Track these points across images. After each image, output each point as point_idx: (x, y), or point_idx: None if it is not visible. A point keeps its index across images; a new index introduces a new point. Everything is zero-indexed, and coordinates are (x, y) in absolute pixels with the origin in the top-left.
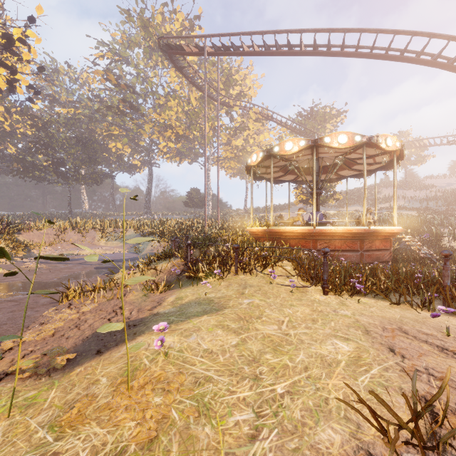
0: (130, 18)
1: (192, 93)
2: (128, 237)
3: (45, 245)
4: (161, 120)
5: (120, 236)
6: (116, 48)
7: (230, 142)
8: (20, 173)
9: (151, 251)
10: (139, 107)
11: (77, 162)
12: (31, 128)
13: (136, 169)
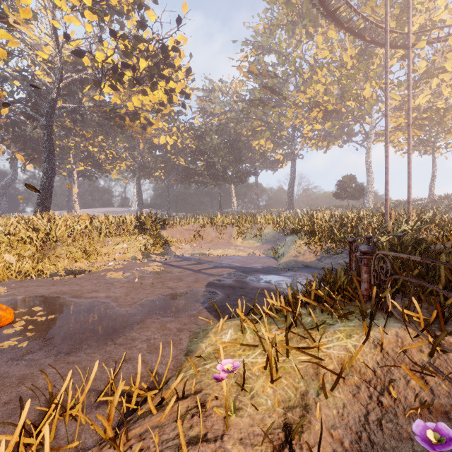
0: (271, 1)
1: (345, 53)
2: (266, 235)
3: (183, 242)
4: (305, 102)
5: (256, 234)
6: (258, 41)
7: (402, 106)
8: (186, 179)
9: (294, 257)
10: (280, 92)
11: (224, 163)
12: (193, 140)
13: (278, 164)
